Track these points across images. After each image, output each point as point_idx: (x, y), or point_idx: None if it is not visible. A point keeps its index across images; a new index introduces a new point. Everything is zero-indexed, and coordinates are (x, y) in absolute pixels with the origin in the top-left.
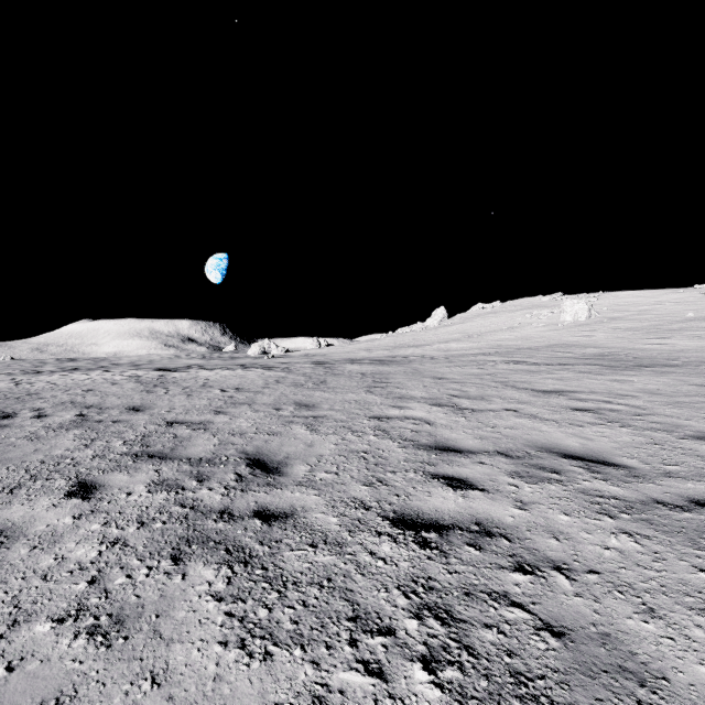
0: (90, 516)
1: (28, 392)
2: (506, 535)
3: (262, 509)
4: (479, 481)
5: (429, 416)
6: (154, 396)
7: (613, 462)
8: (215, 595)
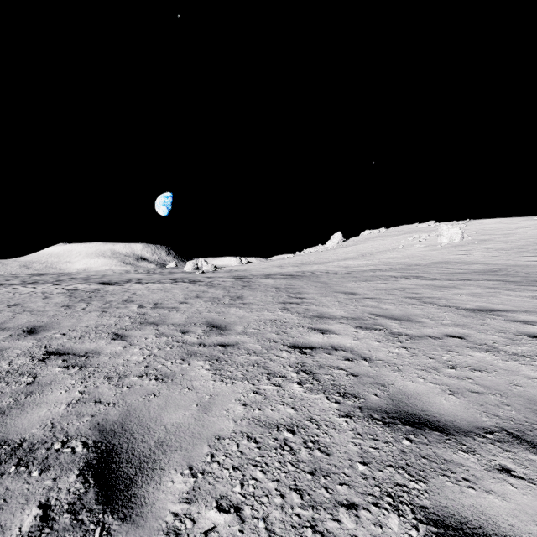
0: None
1: None
2: None
3: None
4: None
5: (360, 346)
6: (69, 312)
7: None
8: None
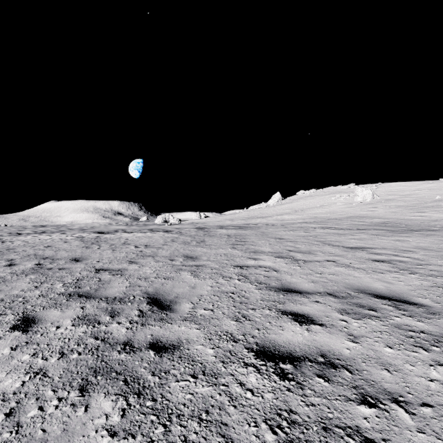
0: (24, 347)
1: (7, 248)
2: (346, 367)
3: (156, 341)
4: (318, 317)
5: (275, 265)
6: (90, 250)
7: (412, 301)
8: (110, 429)
